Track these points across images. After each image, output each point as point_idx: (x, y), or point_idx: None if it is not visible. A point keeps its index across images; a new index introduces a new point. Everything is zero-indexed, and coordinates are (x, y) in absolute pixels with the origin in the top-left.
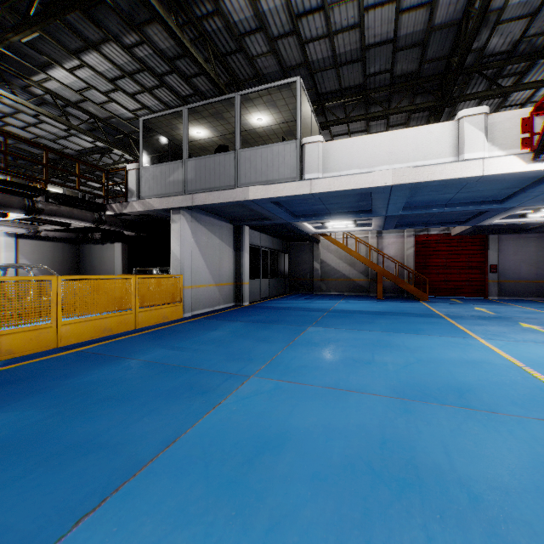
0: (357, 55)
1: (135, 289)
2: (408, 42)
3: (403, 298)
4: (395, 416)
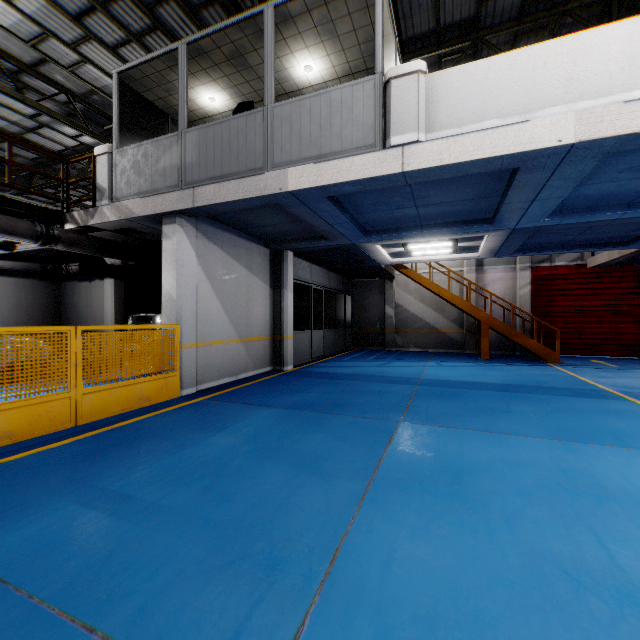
0: None
1: (76, 352)
2: None
3: (518, 358)
4: None
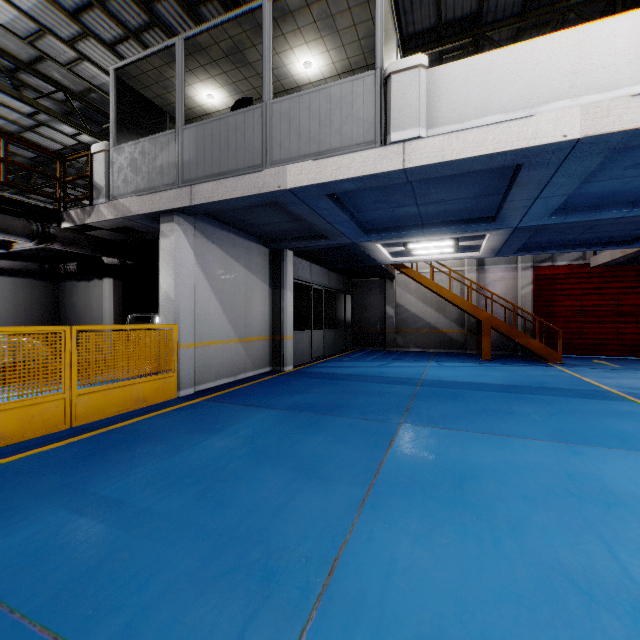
0: None
1: (70, 352)
2: None
3: (519, 359)
4: None
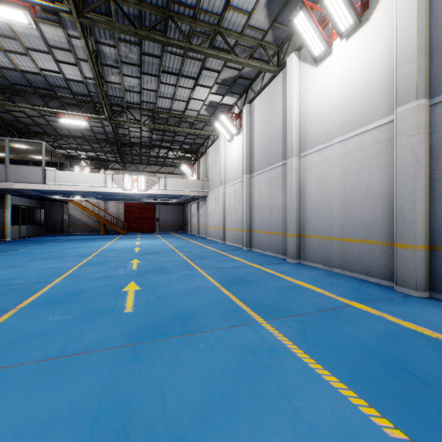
0: (77, 129)
1: None
2: (99, 132)
3: (115, 234)
4: (60, 249)
